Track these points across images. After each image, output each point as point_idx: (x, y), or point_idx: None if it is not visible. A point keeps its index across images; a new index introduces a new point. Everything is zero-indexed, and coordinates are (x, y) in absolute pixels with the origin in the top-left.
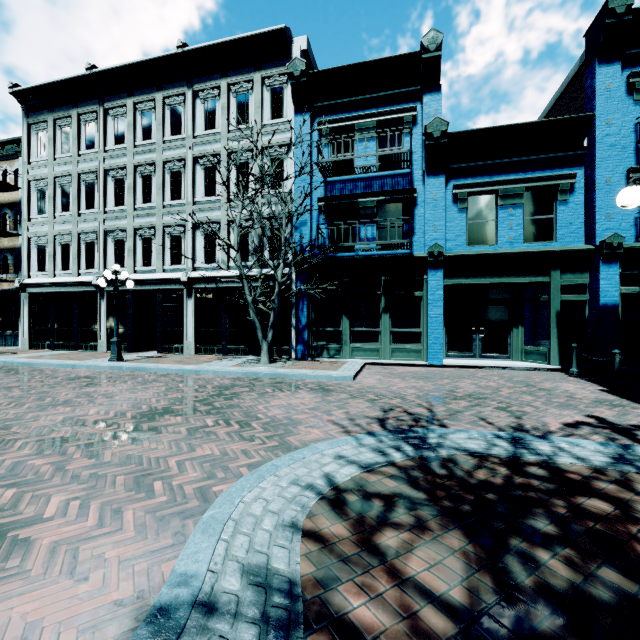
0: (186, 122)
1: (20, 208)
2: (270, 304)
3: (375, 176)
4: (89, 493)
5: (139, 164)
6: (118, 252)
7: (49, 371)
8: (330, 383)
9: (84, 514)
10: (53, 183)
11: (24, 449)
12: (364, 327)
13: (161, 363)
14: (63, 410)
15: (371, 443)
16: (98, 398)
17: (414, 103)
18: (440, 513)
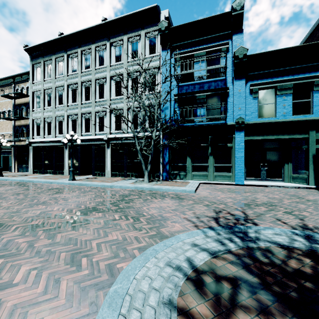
0: (106, 59)
1: (29, 105)
2: (149, 151)
3: (205, 81)
4: (43, 265)
5: (83, 81)
6: (73, 125)
7: (39, 185)
8: (182, 194)
9: (37, 282)
10: (43, 92)
11: (15, 231)
12: (199, 163)
13: (93, 181)
14: (41, 207)
15: (213, 235)
16: (60, 200)
17: (227, 40)
18: (275, 298)
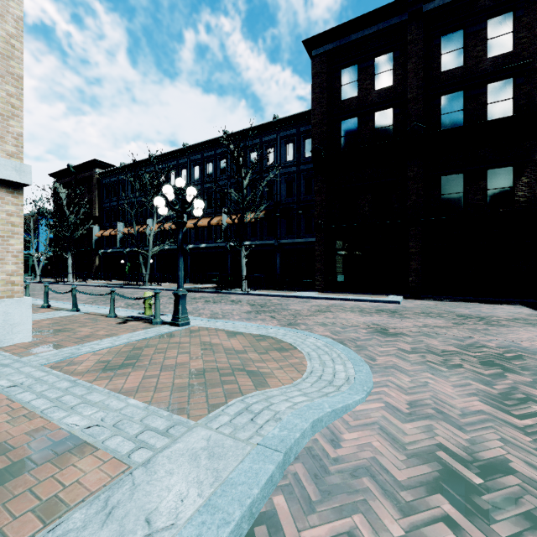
0: None
1: None
2: None
3: None
4: None
5: None
6: None
7: None
8: None
9: None
10: None
11: None
12: None
13: None
14: None
15: None
16: None
17: None
18: None
